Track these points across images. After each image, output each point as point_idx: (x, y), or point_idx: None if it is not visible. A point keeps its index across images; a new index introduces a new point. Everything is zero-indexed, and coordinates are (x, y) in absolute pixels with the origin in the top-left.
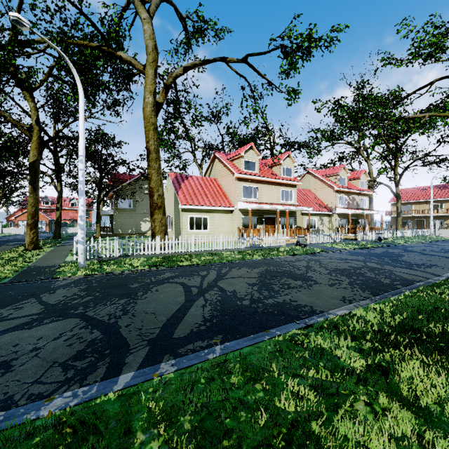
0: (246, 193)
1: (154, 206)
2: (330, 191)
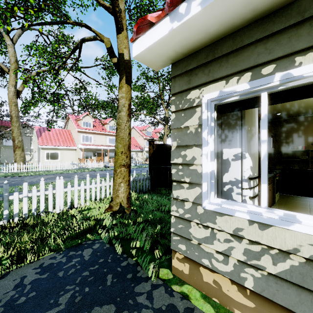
0: (84, 139)
1: (16, 147)
2: (142, 139)
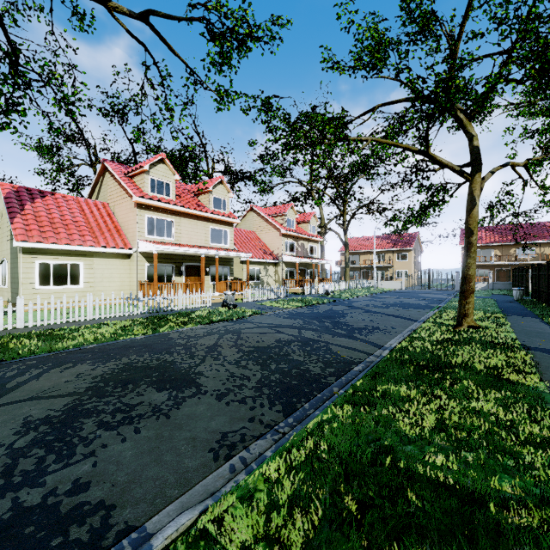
0: (154, 229)
1: None
2: (277, 235)
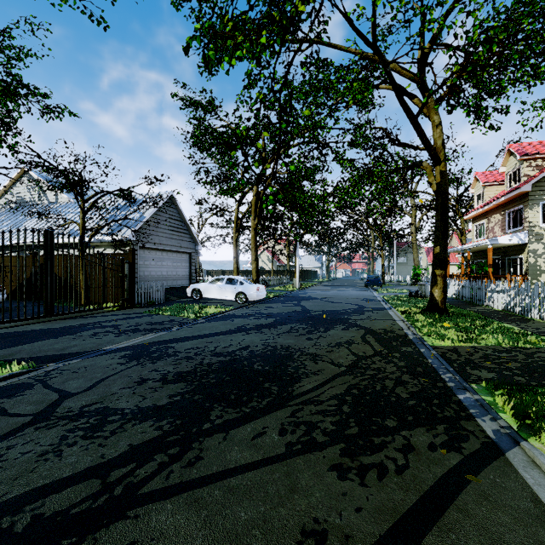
0: None
1: (415, 265)
2: None
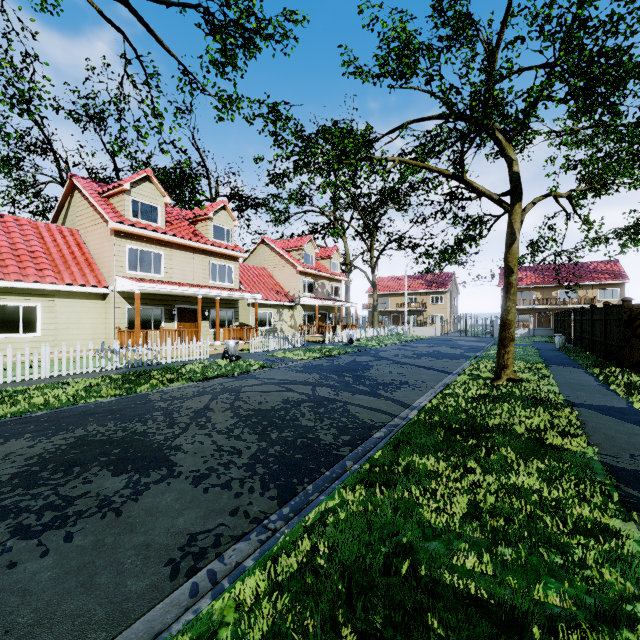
0: (137, 263)
1: None
2: (293, 273)
